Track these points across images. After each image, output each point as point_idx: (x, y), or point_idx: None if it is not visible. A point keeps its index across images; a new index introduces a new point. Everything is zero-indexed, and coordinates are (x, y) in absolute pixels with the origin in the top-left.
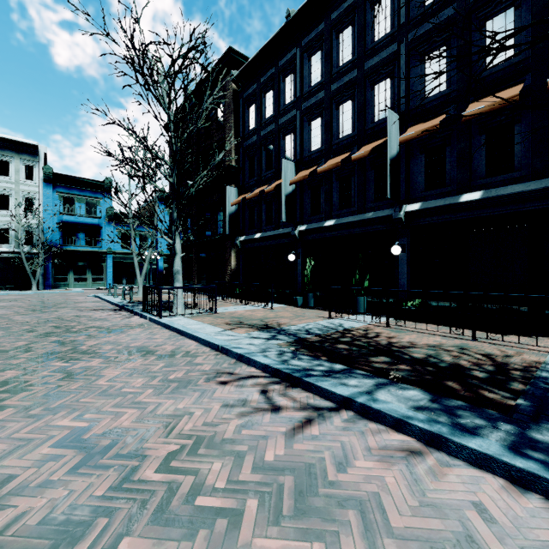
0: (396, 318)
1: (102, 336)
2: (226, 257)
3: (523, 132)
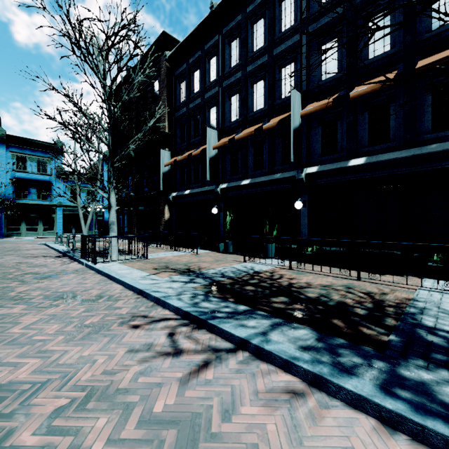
0: (299, 261)
1: (35, 282)
2: (161, 210)
3: (395, 105)
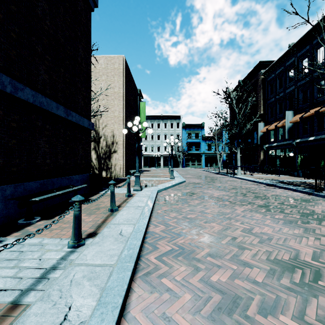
0: None
1: (220, 178)
2: (258, 154)
3: None
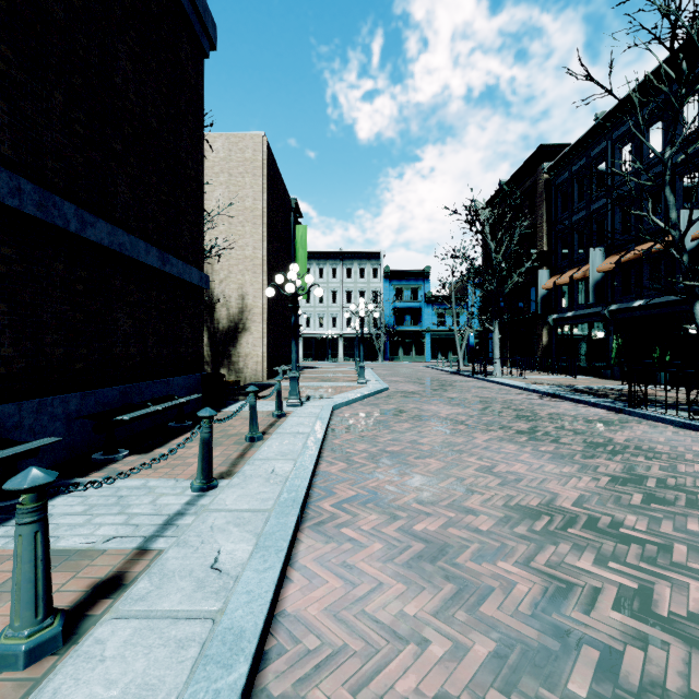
0: (693, 388)
1: (458, 383)
2: (538, 334)
3: None
